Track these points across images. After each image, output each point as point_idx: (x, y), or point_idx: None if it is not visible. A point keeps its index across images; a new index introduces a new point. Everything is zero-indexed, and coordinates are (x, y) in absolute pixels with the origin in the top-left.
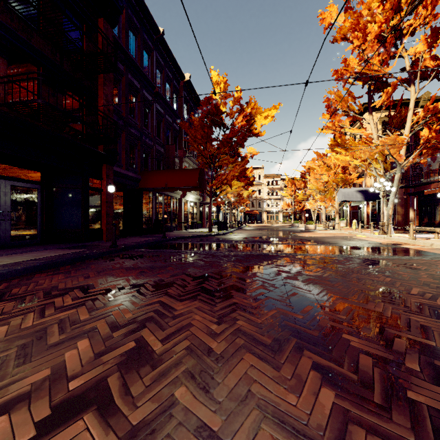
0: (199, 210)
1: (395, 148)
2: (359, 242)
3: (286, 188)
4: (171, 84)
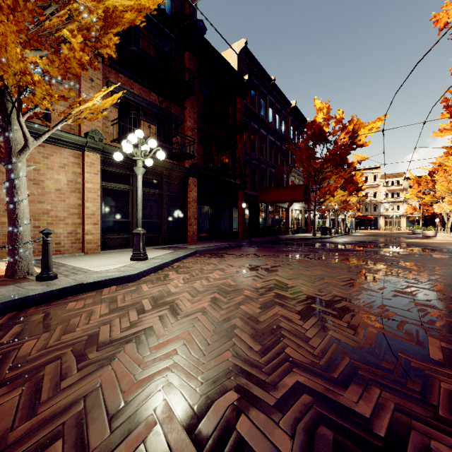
0: (303, 216)
1: None
2: None
3: (411, 188)
4: (280, 114)
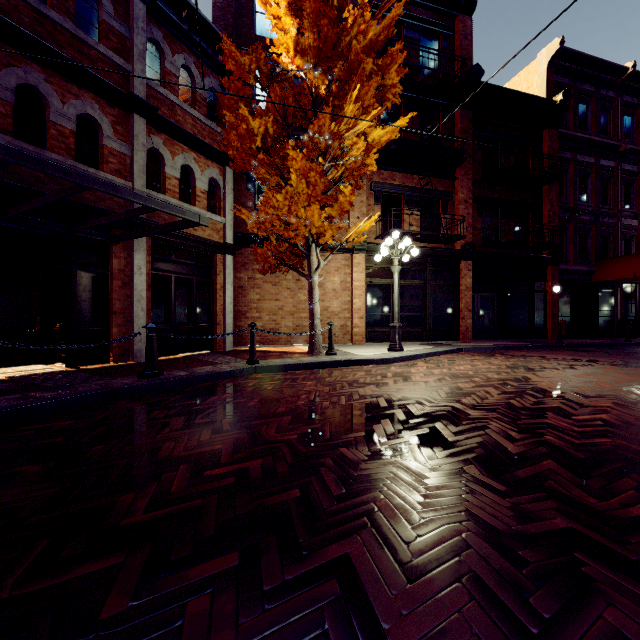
0: None
1: None
2: None
3: None
4: None
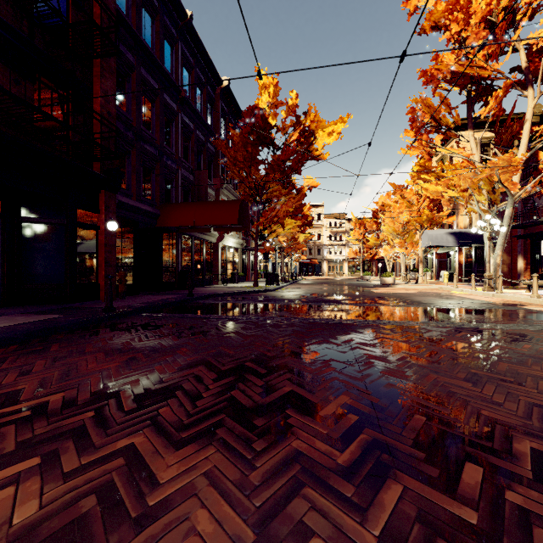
0: (241, 258)
1: (508, 172)
2: (462, 301)
3: (352, 230)
4: (204, 91)
